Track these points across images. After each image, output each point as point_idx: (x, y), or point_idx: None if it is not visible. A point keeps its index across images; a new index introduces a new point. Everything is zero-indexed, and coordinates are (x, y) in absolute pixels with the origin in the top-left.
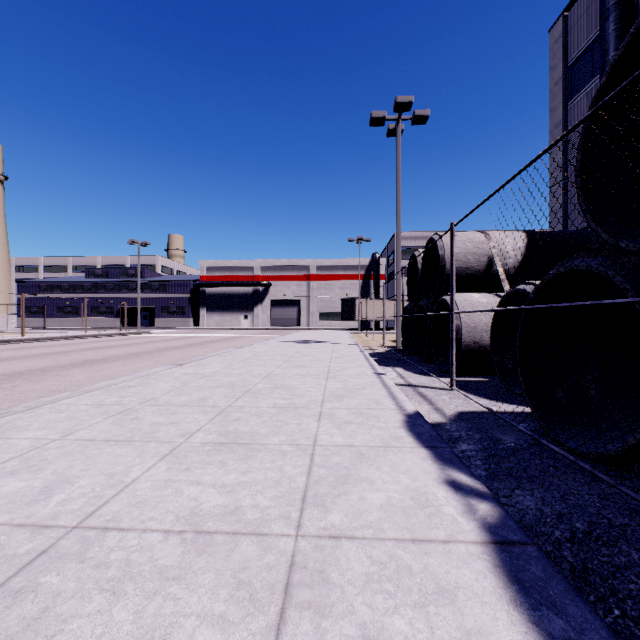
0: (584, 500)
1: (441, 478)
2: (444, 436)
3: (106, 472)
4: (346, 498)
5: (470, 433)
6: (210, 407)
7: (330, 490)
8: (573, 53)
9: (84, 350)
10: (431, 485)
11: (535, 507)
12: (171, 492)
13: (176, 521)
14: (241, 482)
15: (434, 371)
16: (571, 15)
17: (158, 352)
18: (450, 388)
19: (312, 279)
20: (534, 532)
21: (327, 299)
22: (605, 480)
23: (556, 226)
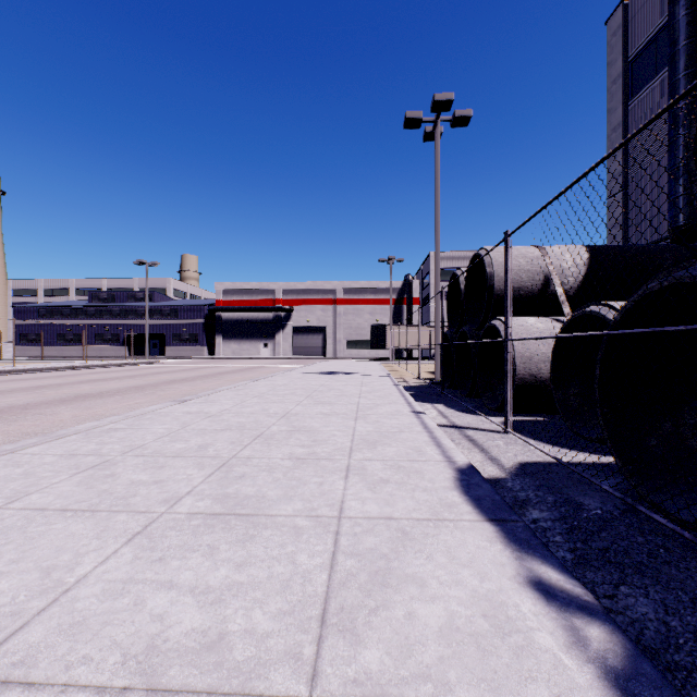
0: None
1: (521, 575)
2: (507, 498)
3: (43, 565)
4: (386, 615)
5: (540, 494)
6: (209, 458)
7: (362, 599)
8: (634, 46)
9: (80, 383)
10: (509, 589)
11: (656, 617)
12: (127, 604)
13: (121, 665)
14: (233, 584)
15: (481, 408)
16: (632, 3)
17: (163, 385)
18: (504, 430)
19: (339, 303)
20: (664, 662)
21: (355, 325)
22: None
23: (614, 242)
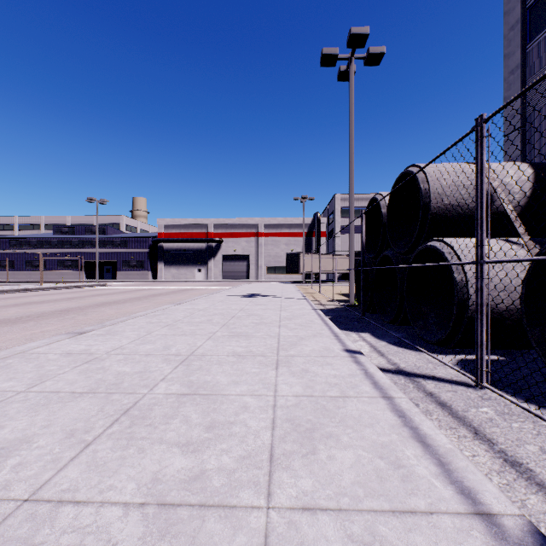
0: None
1: None
2: None
3: None
4: None
5: None
6: None
7: None
8: None
9: (13, 305)
10: None
11: None
12: None
13: None
14: None
15: (414, 340)
16: None
17: (91, 308)
18: (475, 383)
19: (260, 236)
20: None
21: (273, 254)
22: None
23: None
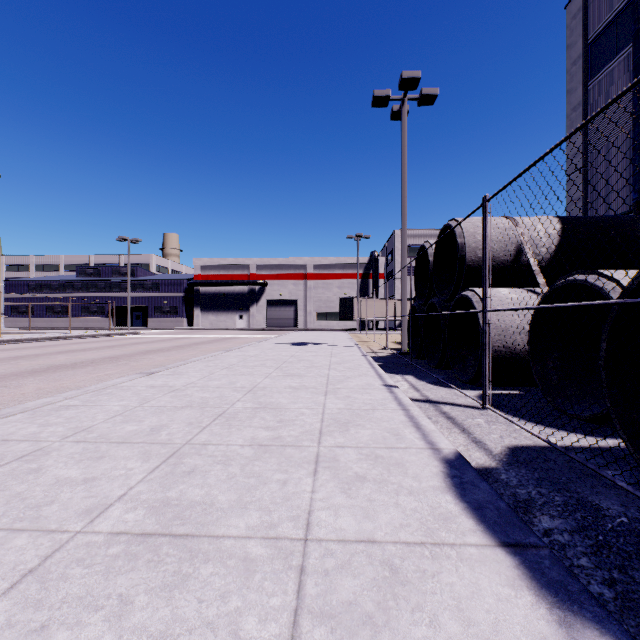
0: None
1: None
2: (505, 496)
3: None
4: None
5: (544, 491)
6: (159, 445)
7: None
8: (594, 28)
9: (58, 353)
10: None
11: None
12: None
13: None
14: None
15: (452, 380)
16: None
17: (138, 355)
18: (482, 406)
19: (309, 278)
20: None
21: (325, 298)
22: None
23: None
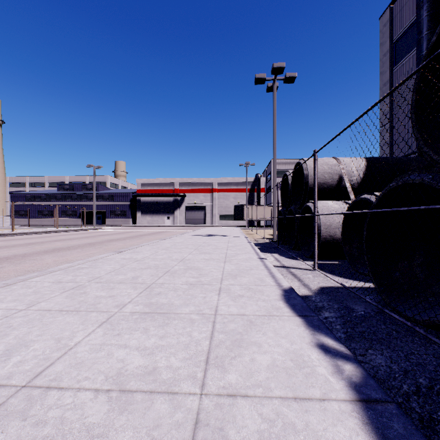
0: (423, 359)
1: (313, 342)
2: (311, 306)
3: (56, 337)
4: (240, 360)
5: (330, 303)
6: (139, 284)
7: (228, 352)
8: (397, 33)
9: (54, 241)
10: (306, 348)
11: (385, 364)
12: (104, 354)
13: (105, 381)
14: (159, 346)
15: (300, 256)
16: (395, 7)
17: (106, 242)
18: (313, 269)
19: (214, 192)
20: (386, 385)
21: (224, 205)
22: (437, 342)
23: (385, 154)
